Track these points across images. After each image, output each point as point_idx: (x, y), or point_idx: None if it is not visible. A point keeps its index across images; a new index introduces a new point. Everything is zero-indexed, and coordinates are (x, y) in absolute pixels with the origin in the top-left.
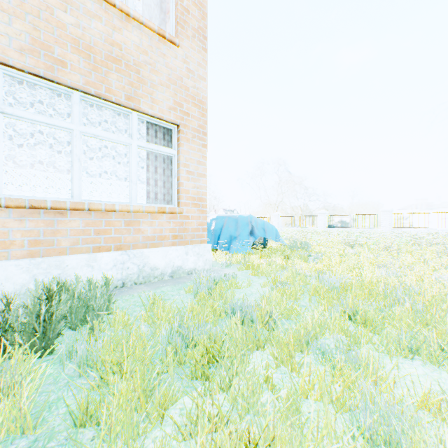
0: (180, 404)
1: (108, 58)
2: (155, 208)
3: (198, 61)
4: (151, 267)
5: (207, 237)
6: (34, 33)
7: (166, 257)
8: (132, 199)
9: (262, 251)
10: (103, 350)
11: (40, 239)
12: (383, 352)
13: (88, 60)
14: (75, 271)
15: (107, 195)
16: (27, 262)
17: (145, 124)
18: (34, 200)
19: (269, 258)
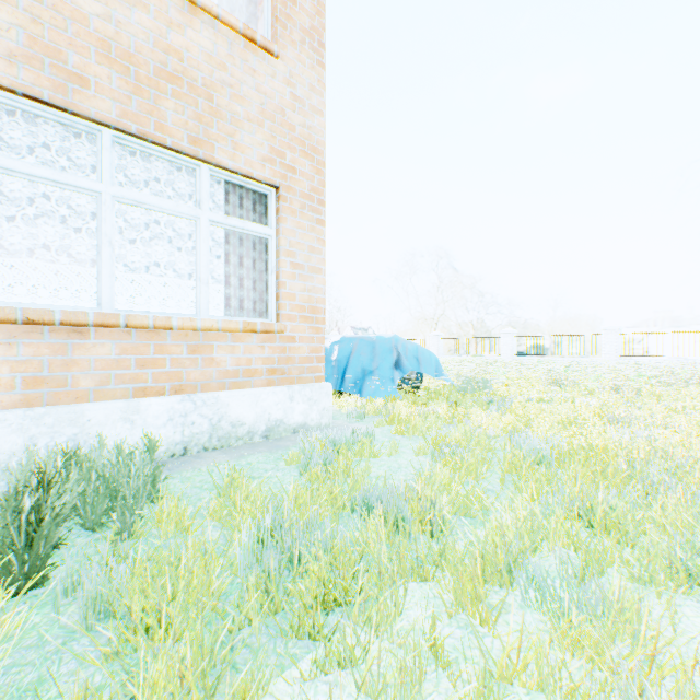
0: (270, 696)
1: (159, 74)
2: (239, 325)
3: (310, 82)
4: (232, 422)
5: (326, 371)
6: (33, 28)
7: (258, 406)
8: (201, 309)
9: (415, 394)
10: (133, 580)
11: (44, 376)
12: (641, 582)
13: (126, 76)
14: (103, 429)
15: (164, 304)
16: (20, 414)
17: (222, 185)
18: (32, 310)
19: (426, 406)
